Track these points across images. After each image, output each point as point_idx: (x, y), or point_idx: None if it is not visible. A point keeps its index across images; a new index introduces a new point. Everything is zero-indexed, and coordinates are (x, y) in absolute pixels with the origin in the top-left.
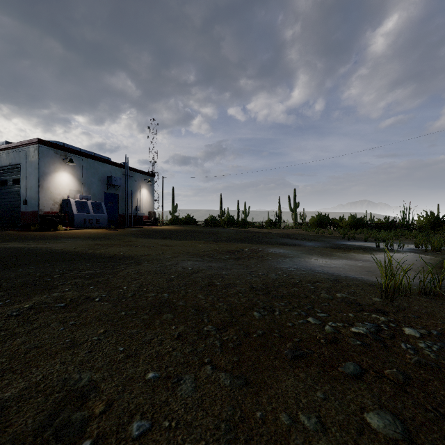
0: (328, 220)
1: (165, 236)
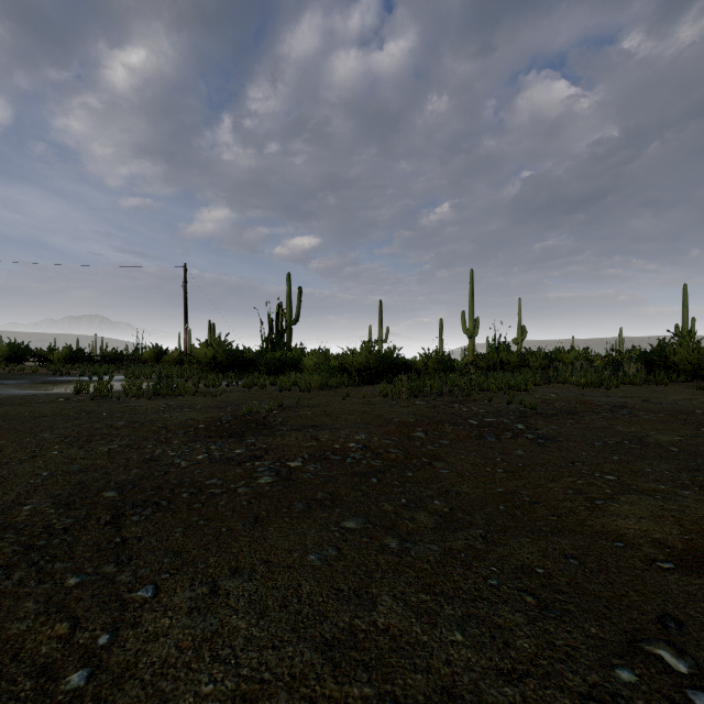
0: (29, 351)
1: None
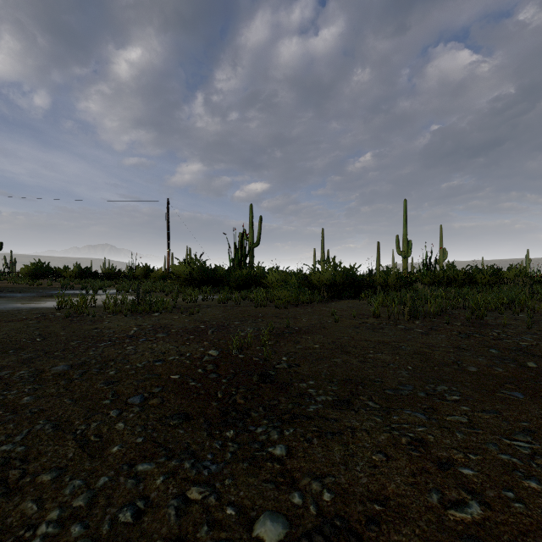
0: (49, 269)
1: None
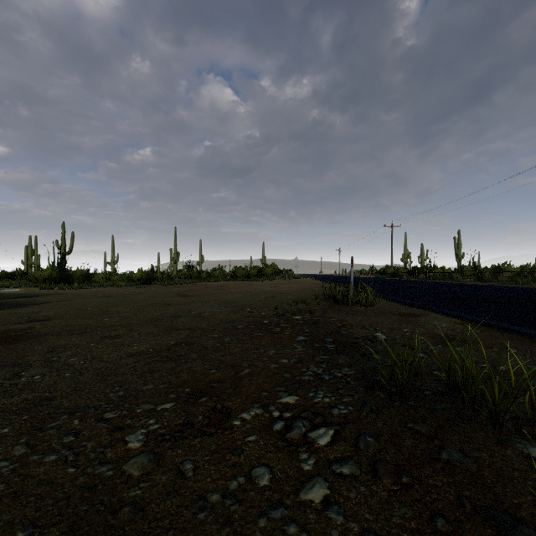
0: None
1: None
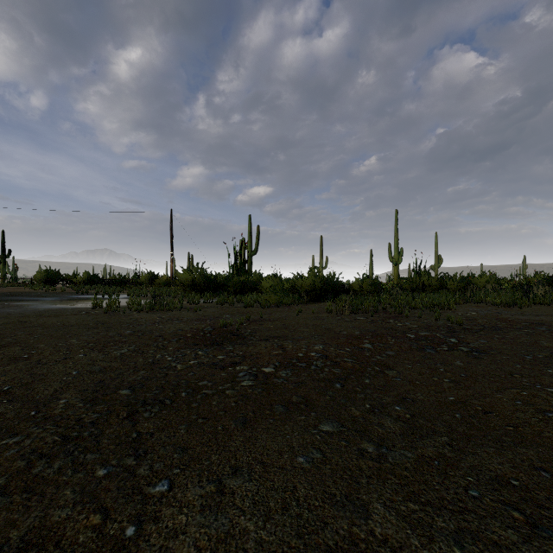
0: (59, 275)
1: None
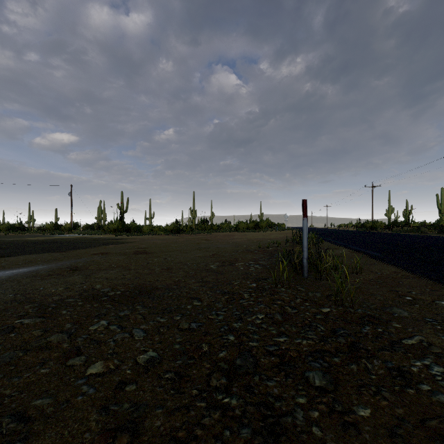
0: None
1: (1, 238)
